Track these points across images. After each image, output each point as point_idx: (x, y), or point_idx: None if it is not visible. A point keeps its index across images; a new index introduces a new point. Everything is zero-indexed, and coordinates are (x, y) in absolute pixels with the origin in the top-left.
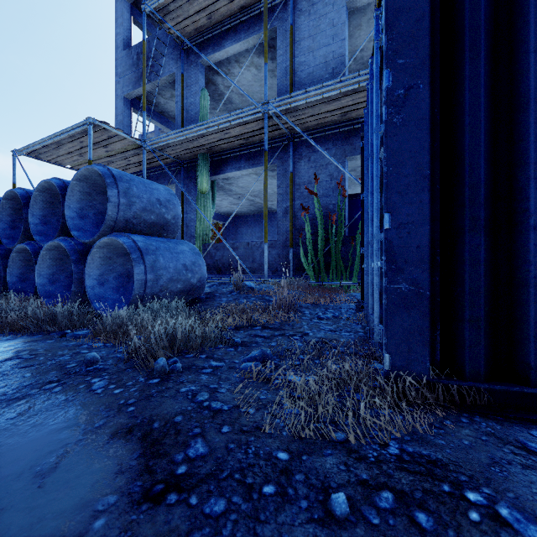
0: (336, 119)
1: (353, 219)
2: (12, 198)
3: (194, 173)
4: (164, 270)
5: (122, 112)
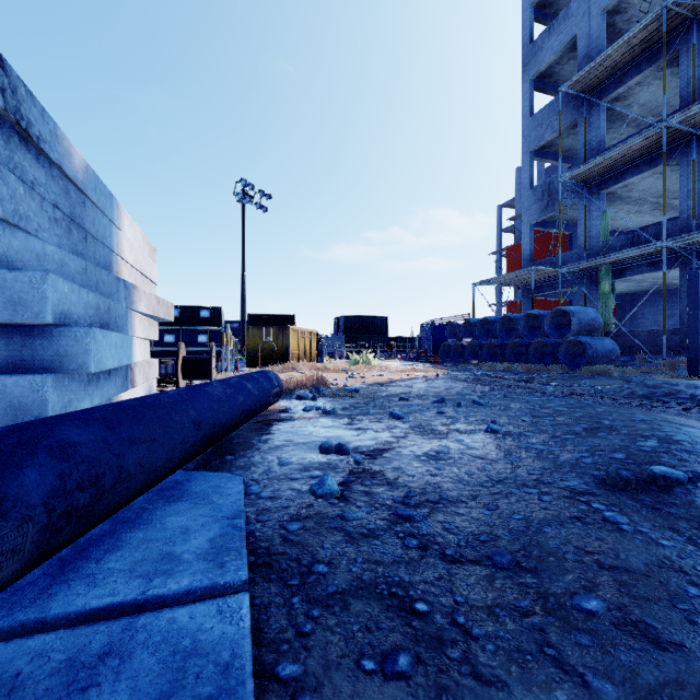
0: None
1: None
2: (503, 318)
3: (595, 278)
4: (600, 352)
5: (528, 236)
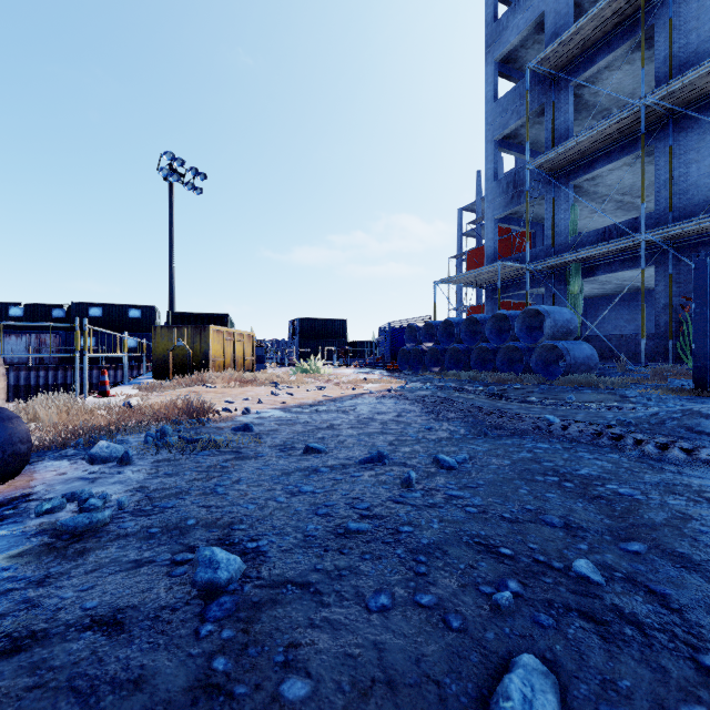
0: None
1: None
2: (467, 319)
3: (563, 277)
4: (578, 359)
5: (492, 232)
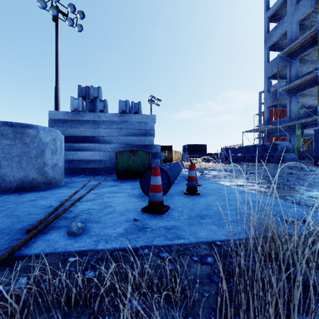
0: None
1: None
2: (253, 146)
3: (294, 129)
4: (288, 158)
5: (267, 111)
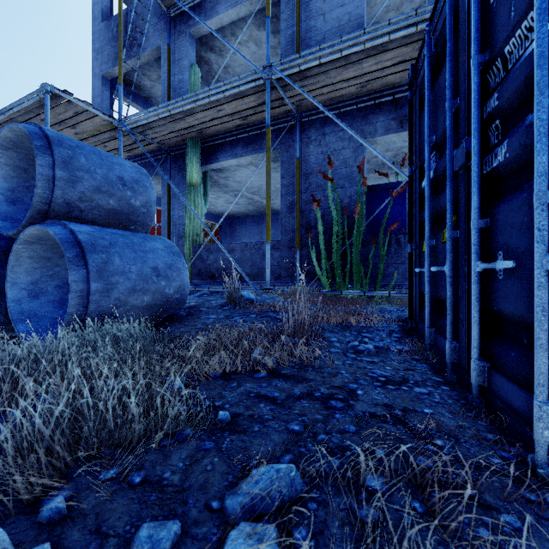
0: (353, 92)
1: (374, 214)
2: None
3: (182, 162)
4: (122, 276)
5: (101, 94)
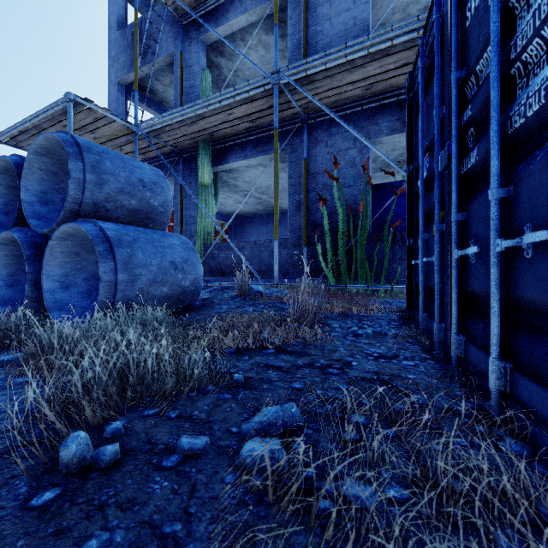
0: (358, 94)
1: (379, 212)
2: None
3: (194, 164)
4: (144, 268)
5: (116, 99)
